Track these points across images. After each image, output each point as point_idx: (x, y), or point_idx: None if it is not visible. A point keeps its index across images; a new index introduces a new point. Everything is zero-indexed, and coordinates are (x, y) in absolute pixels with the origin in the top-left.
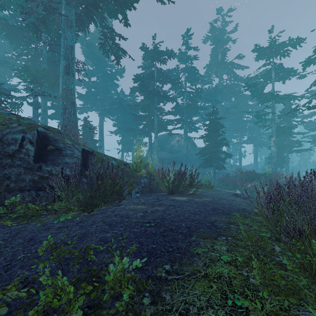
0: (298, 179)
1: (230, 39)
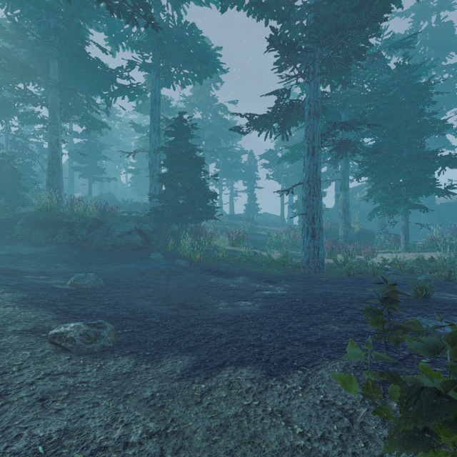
0: None
1: (434, 9)
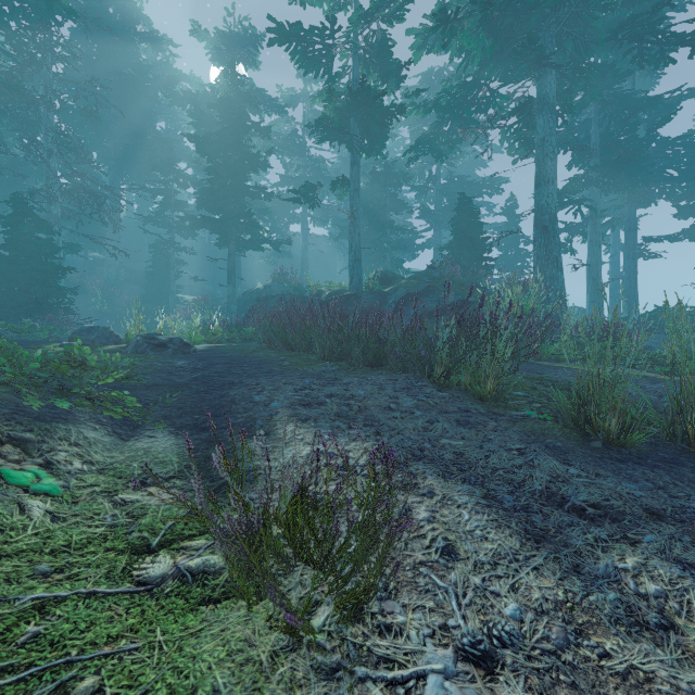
0: (466, 303)
1: None
